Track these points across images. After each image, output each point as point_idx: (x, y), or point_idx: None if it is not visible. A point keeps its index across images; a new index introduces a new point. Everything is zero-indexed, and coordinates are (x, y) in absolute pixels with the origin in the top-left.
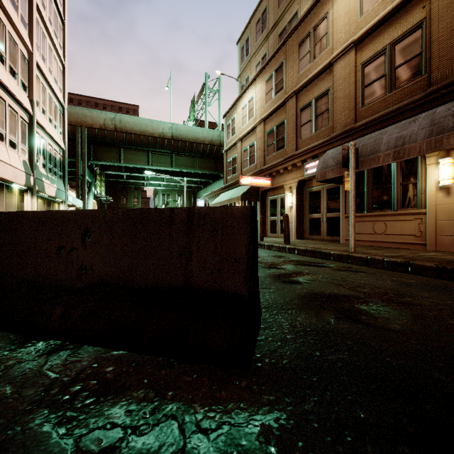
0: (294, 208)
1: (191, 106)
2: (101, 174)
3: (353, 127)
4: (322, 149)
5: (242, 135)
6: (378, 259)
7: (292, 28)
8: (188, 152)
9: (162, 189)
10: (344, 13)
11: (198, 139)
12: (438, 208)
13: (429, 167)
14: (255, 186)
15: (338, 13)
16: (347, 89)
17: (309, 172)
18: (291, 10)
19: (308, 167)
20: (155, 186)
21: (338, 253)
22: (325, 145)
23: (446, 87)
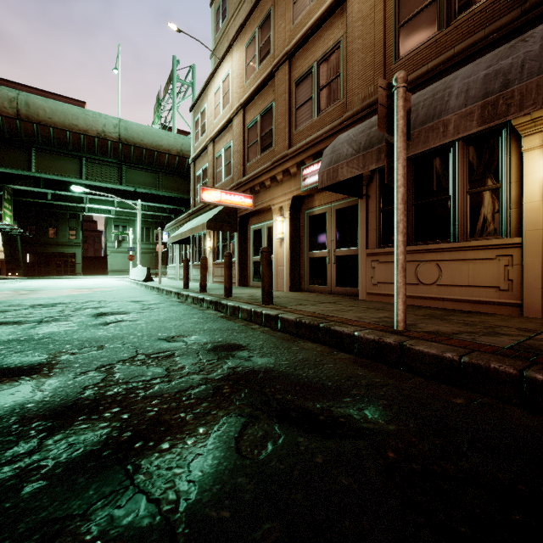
0: (287, 241)
1: (156, 103)
2: (2, 189)
3: None
4: (329, 140)
5: (215, 132)
6: (499, 371)
7: None
8: (146, 165)
9: (114, 219)
10: None
11: (161, 146)
12: None
13: (528, 154)
14: (230, 209)
15: None
16: (370, 33)
17: (309, 180)
18: None
19: (308, 174)
20: (103, 213)
21: (371, 338)
22: (335, 132)
23: None
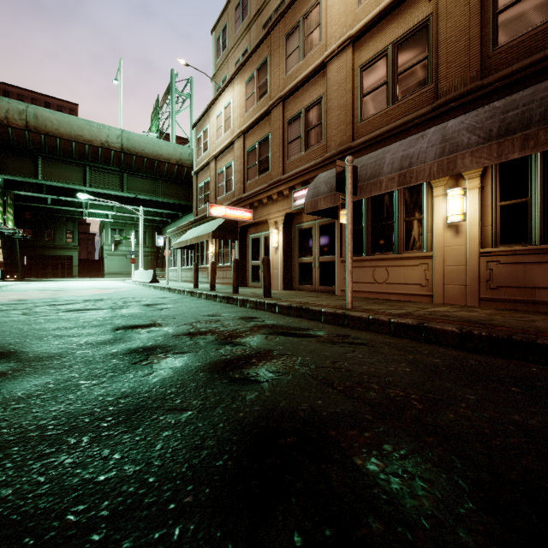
0: (281, 249)
1: (154, 112)
2: (6, 195)
3: (350, 146)
4: (314, 173)
5: (217, 152)
6: (383, 321)
7: (278, 15)
8: (146, 173)
9: (111, 222)
10: None
11: (162, 156)
12: (446, 251)
13: (436, 199)
14: (232, 220)
15: None
16: (343, 97)
17: (298, 202)
18: None
19: (298, 197)
20: (100, 217)
21: (330, 311)
22: (318, 167)
23: (455, 100)
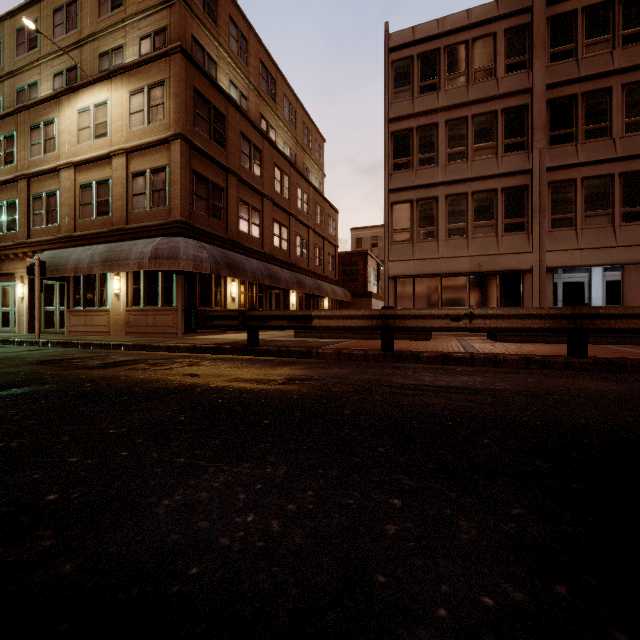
0: (26, 299)
1: None
2: None
3: (72, 235)
4: (50, 246)
5: None
6: (38, 341)
7: (23, 105)
8: None
9: None
10: (68, 131)
11: None
12: (115, 308)
13: (112, 279)
14: None
15: (64, 127)
16: (69, 199)
17: None
18: (31, 74)
19: None
20: None
21: (19, 340)
22: (52, 243)
23: (117, 231)
